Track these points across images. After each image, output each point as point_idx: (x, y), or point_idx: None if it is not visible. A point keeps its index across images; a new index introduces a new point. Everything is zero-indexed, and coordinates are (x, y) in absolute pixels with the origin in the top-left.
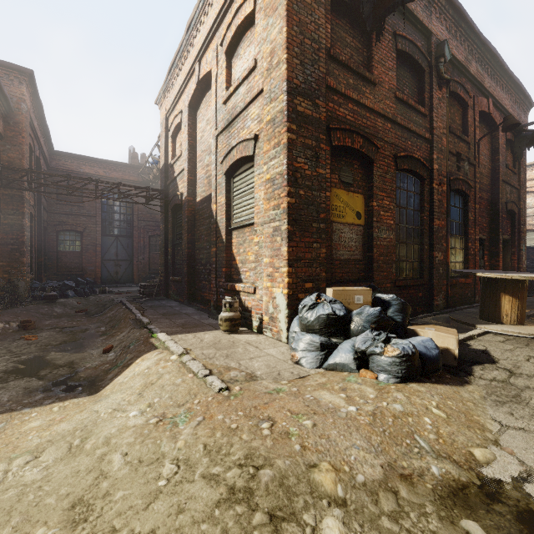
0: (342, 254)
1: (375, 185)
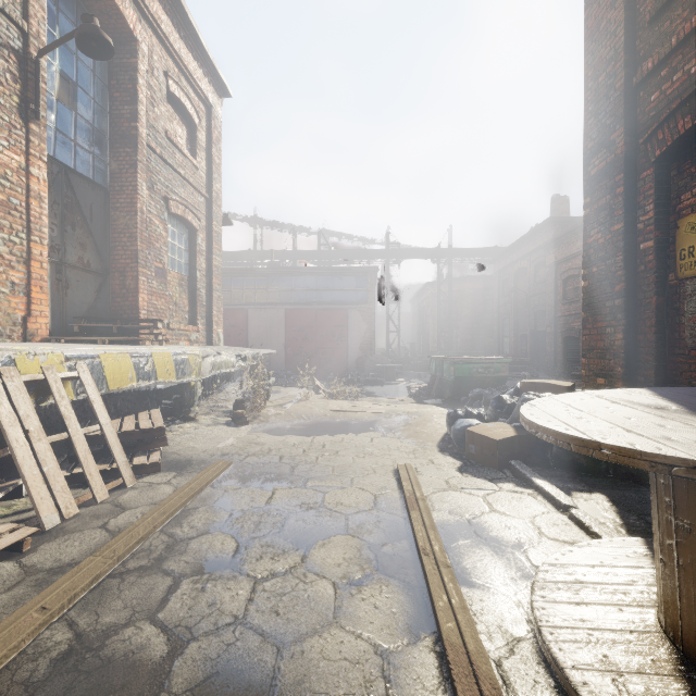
0: None
1: None
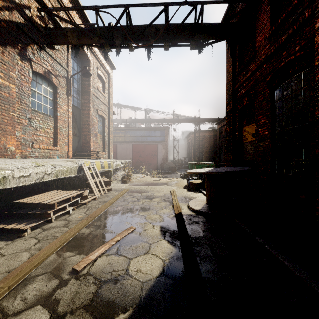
0: (247, 157)
1: (255, 115)
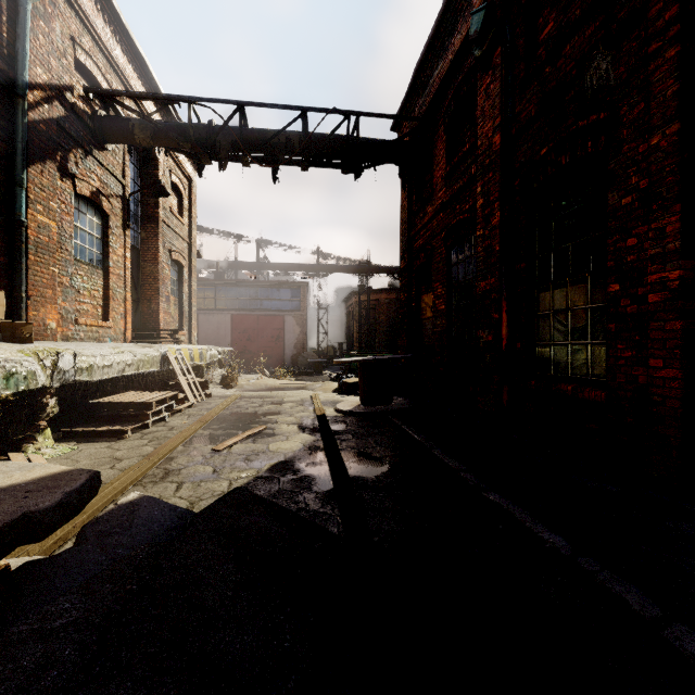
0: (426, 342)
1: (432, 281)
